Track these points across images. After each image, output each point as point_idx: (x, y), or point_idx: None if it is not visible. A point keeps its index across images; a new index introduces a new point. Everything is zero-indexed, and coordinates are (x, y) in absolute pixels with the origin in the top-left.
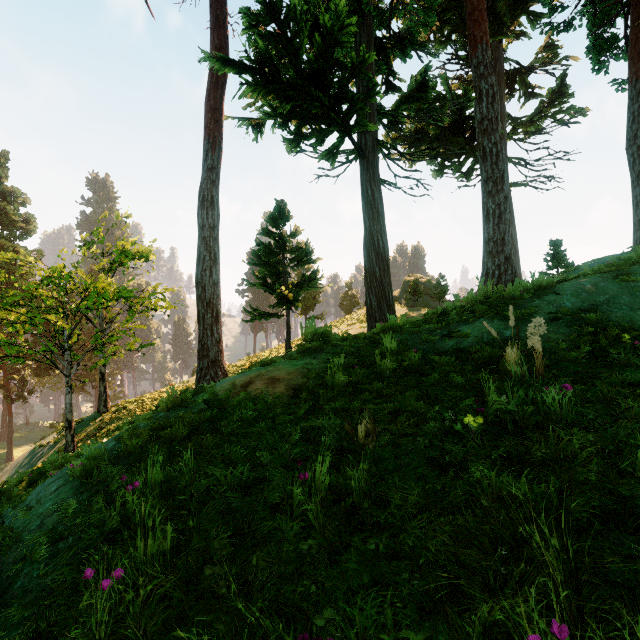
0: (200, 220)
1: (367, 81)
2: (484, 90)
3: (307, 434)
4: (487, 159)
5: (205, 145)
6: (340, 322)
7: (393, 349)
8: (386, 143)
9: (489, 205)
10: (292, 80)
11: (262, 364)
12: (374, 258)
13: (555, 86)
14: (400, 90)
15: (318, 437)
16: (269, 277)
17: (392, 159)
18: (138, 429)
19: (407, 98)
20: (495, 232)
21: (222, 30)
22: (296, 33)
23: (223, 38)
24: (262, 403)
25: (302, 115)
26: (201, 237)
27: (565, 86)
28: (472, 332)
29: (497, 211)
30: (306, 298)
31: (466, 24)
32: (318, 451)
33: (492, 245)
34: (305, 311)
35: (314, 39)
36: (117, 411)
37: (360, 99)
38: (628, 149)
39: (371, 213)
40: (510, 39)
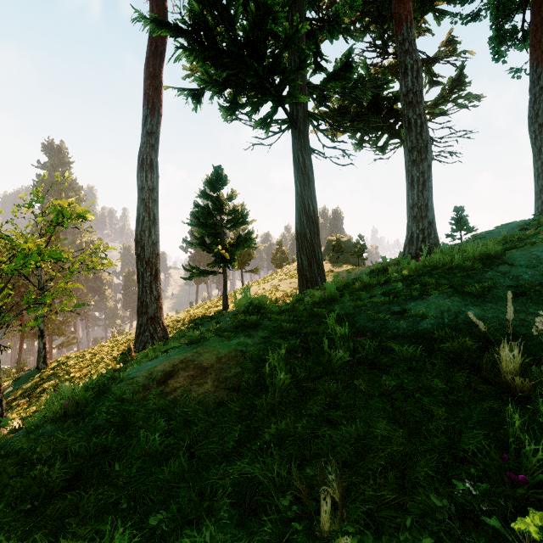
0: (139, 182)
1: (300, 52)
2: (409, 65)
3: (238, 493)
4: (412, 130)
5: (144, 110)
6: (272, 276)
7: (343, 333)
8: (316, 114)
9: (414, 173)
10: (228, 47)
11: (190, 342)
12: (305, 221)
13: (455, 75)
14: (326, 70)
15: (254, 497)
16: (207, 237)
17: (321, 130)
18: (5, 459)
19: (333, 76)
20: (419, 198)
21: (161, 1)
22: (231, 0)
23: (162, 8)
24: (180, 415)
25: (238, 83)
26: (140, 199)
27: (463, 76)
28: (429, 310)
29: (421, 179)
30: (242, 254)
31: (382, 16)
32: (255, 533)
33: (416, 210)
34: (241, 266)
35: (249, 7)
36: (56, 367)
37: (293, 70)
38: (530, 126)
39: (302, 179)
40: (417, 34)
